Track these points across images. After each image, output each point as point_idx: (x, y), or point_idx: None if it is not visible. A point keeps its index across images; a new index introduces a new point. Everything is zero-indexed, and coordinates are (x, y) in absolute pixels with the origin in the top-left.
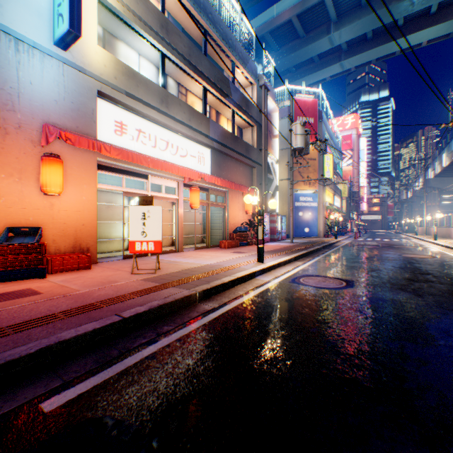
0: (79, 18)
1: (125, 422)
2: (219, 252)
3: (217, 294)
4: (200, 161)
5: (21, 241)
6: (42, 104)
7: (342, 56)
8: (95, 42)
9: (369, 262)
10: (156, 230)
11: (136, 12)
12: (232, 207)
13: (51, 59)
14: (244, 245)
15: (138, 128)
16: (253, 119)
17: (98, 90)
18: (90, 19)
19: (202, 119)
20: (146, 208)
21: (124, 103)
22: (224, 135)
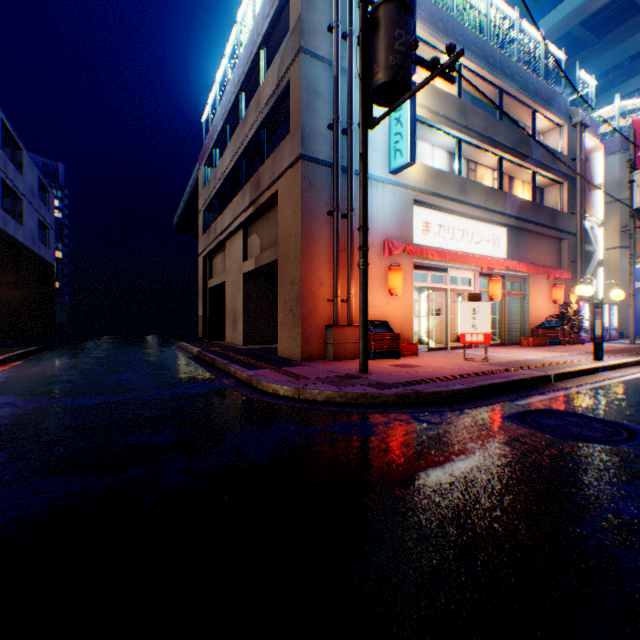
0: (414, 150)
1: (568, 410)
2: (525, 350)
3: (565, 380)
4: (494, 245)
5: (377, 331)
6: (382, 224)
7: None
8: None
9: None
10: (484, 323)
11: (439, 112)
12: (532, 295)
13: (386, 186)
14: (553, 344)
15: (438, 224)
16: (560, 174)
17: (412, 199)
18: None
19: (497, 197)
20: (475, 304)
21: (429, 204)
22: (523, 207)
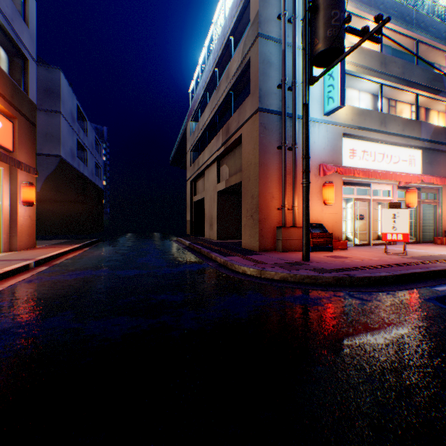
0: (343, 96)
1: None
2: (439, 247)
3: None
4: (410, 163)
5: (314, 231)
6: (317, 152)
7: None
8: None
9: None
10: (403, 226)
11: (363, 65)
12: (445, 203)
13: (321, 125)
14: None
15: (362, 150)
16: None
17: (341, 133)
18: None
19: (413, 125)
20: (395, 210)
21: (355, 135)
22: (436, 132)
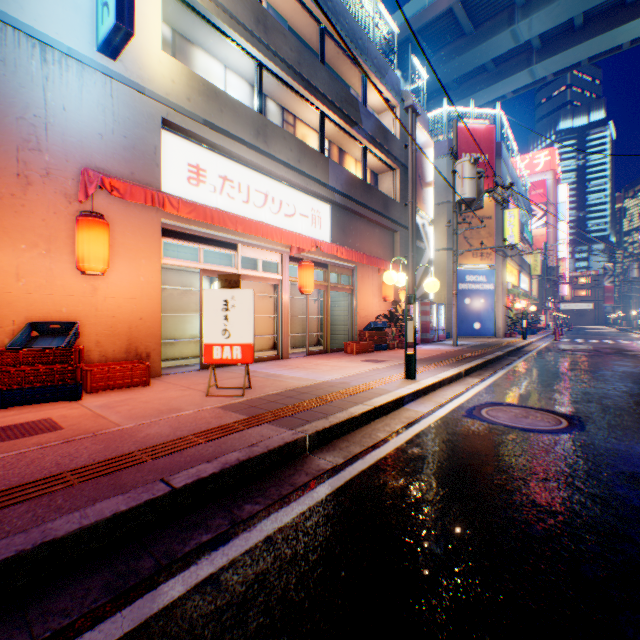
0: (131, 5)
1: None
2: (344, 360)
3: (341, 437)
4: (315, 223)
5: (48, 344)
6: (81, 140)
7: (532, 58)
8: (159, 47)
9: (594, 380)
10: (244, 327)
11: (219, 0)
12: (363, 291)
13: (93, 73)
14: (381, 349)
15: (222, 174)
16: (394, 158)
17: (162, 118)
18: (151, 12)
19: (317, 160)
20: (230, 293)
21: (201, 137)
22: (351, 183)
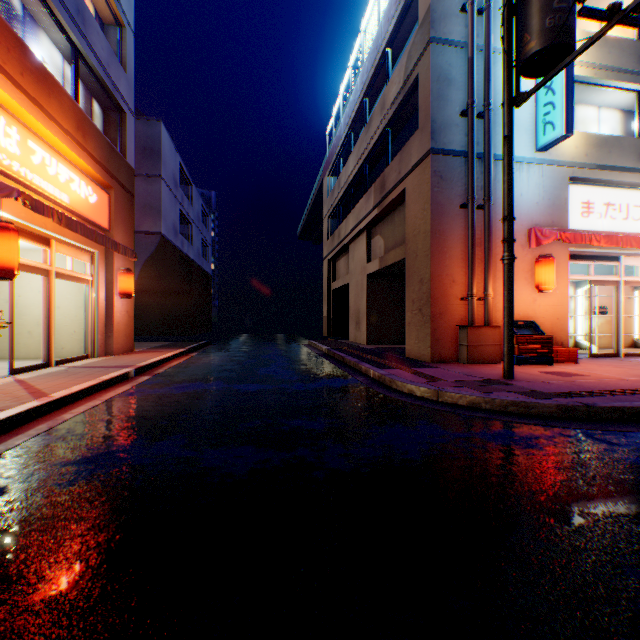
0: (570, 118)
1: None
2: None
3: None
4: None
5: (521, 333)
6: (526, 210)
7: None
8: None
9: None
10: None
11: (605, 65)
12: None
13: (532, 167)
14: None
15: (604, 202)
16: None
17: (567, 177)
18: None
19: None
20: None
21: (591, 179)
22: None
